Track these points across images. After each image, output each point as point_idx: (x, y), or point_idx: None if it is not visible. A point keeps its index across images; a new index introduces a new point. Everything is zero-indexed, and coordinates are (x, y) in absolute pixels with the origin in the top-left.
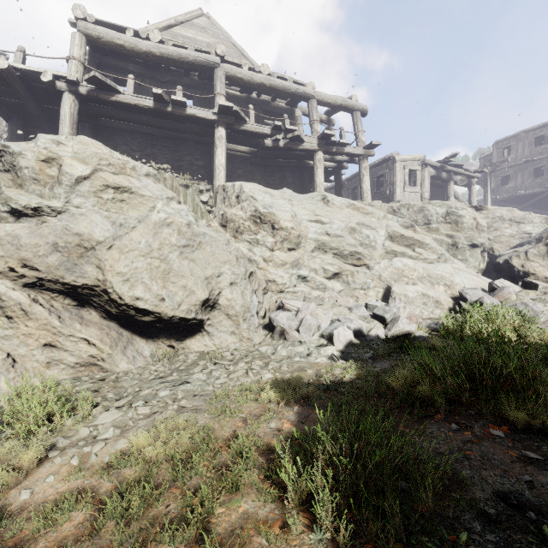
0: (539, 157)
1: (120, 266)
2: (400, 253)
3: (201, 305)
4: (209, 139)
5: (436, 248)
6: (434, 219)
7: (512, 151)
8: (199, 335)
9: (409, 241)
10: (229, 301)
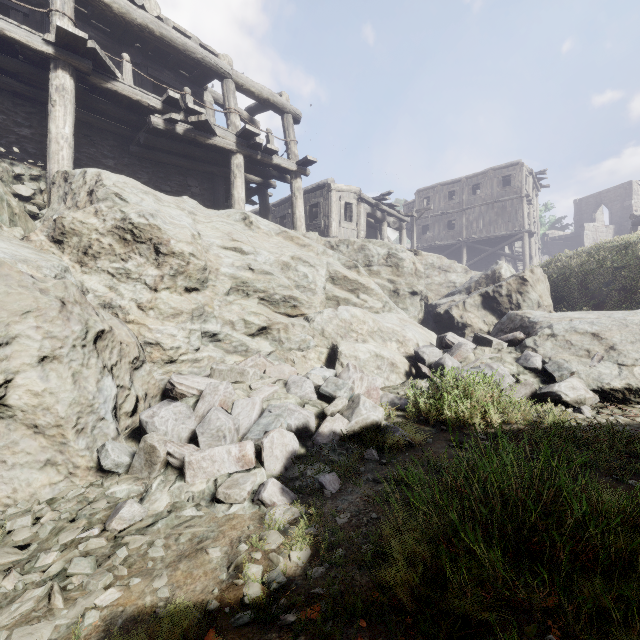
0: (451, 210)
1: None
2: (343, 300)
3: None
4: (44, 94)
5: (381, 295)
6: (375, 261)
7: (431, 202)
8: None
9: (353, 284)
10: (39, 397)
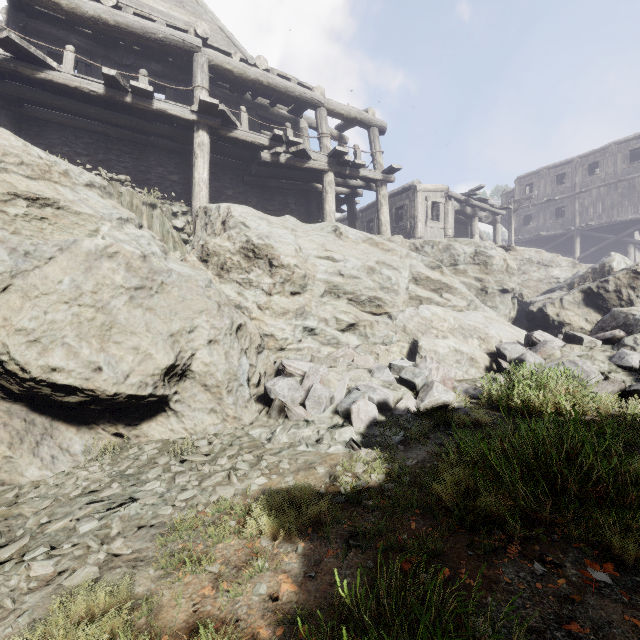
0: (560, 196)
1: (22, 319)
2: (426, 299)
3: (163, 374)
4: (187, 147)
5: (465, 294)
6: (462, 259)
7: (534, 189)
8: (161, 416)
9: (436, 284)
10: (207, 367)
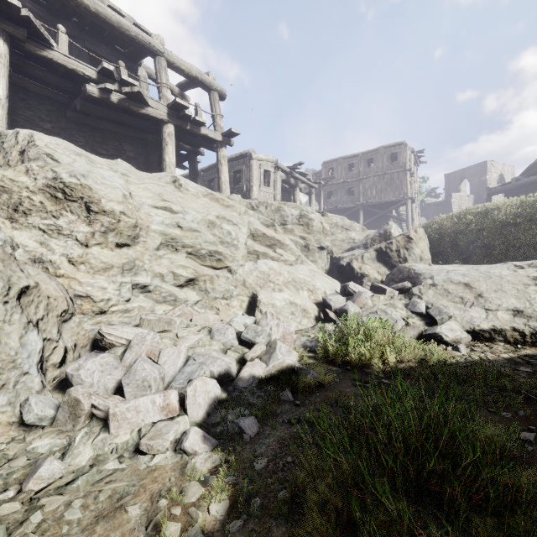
0: (351, 179)
1: None
2: (262, 254)
3: None
4: None
5: (294, 250)
6: (290, 220)
7: (335, 172)
8: None
9: (271, 240)
10: None
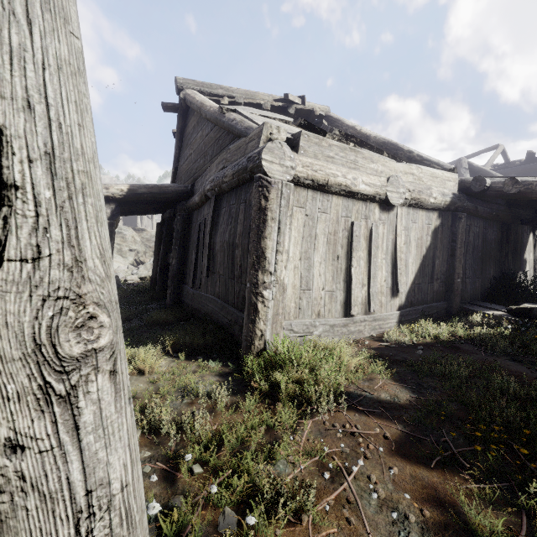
0: None
1: None
2: None
3: None
4: None
5: None
6: None
7: None
8: None
9: None
10: None
